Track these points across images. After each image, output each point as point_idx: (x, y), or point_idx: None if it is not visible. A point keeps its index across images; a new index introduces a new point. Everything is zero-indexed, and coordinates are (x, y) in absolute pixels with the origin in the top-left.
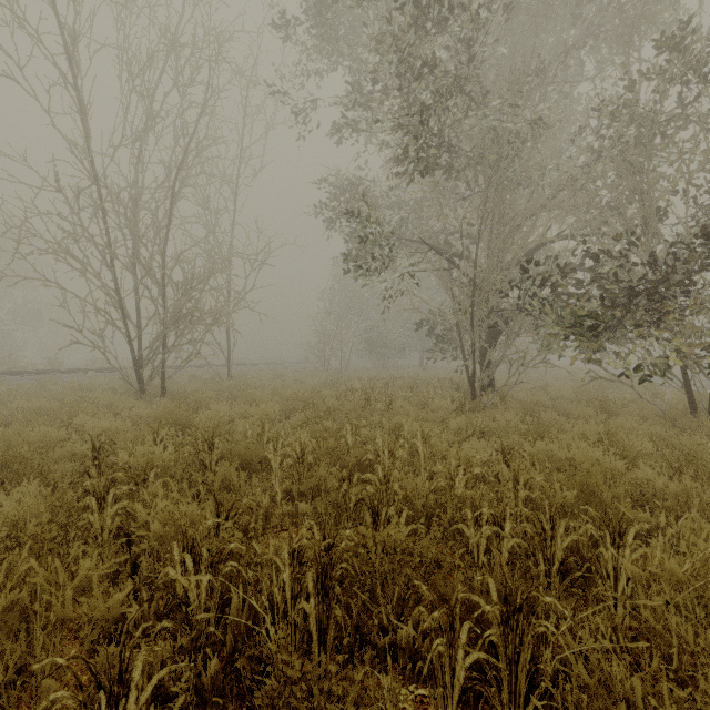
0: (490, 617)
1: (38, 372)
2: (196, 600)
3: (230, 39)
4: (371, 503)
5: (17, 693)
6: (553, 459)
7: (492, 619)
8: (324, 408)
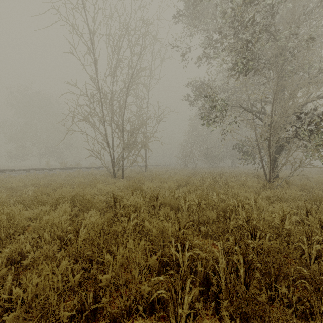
0: None
1: (74, 168)
2: (182, 263)
3: (149, 24)
4: (249, 228)
5: (125, 289)
6: None
7: None
8: (198, 185)
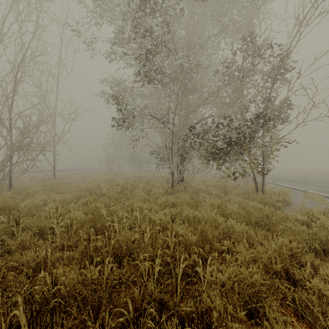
0: (129, 319)
1: None
2: None
3: (51, 1)
4: (90, 255)
5: None
6: (196, 217)
7: (130, 320)
8: (96, 196)
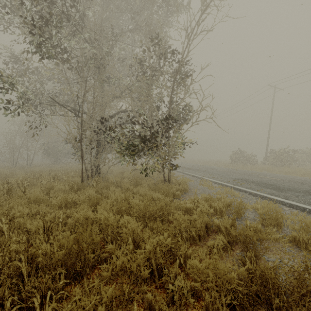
0: None
1: None
2: None
3: None
4: None
5: None
6: (88, 219)
7: None
8: None
